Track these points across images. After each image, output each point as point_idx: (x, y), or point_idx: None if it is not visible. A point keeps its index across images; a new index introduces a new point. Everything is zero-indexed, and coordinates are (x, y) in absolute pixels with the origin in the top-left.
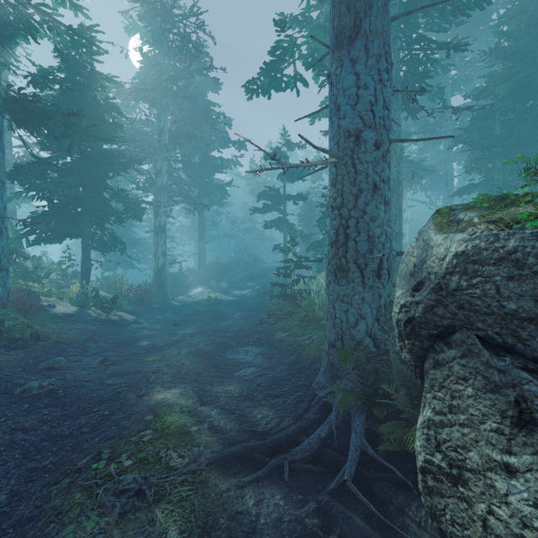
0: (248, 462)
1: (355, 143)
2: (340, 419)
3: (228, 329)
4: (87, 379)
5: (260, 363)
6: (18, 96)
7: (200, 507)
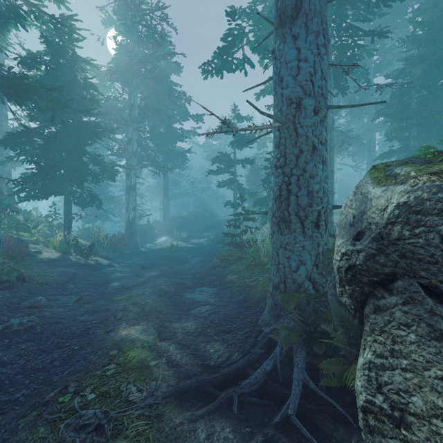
0: (201, 395)
1: (296, 109)
2: (284, 353)
3: (186, 272)
4: (62, 316)
5: (213, 302)
6: (9, 74)
7: (154, 442)
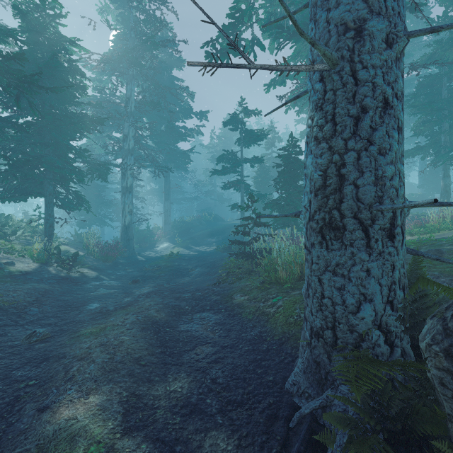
0: None
1: (354, 39)
2: None
3: (185, 289)
4: None
5: (216, 338)
6: None
7: None
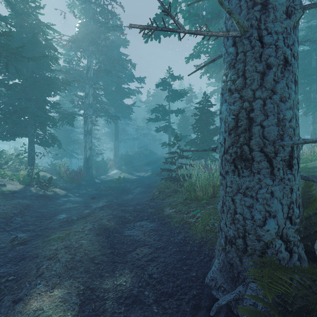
0: None
1: (261, 11)
2: None
3: (129, 203)
4: None
5: (152, 241)
6: None
7: None
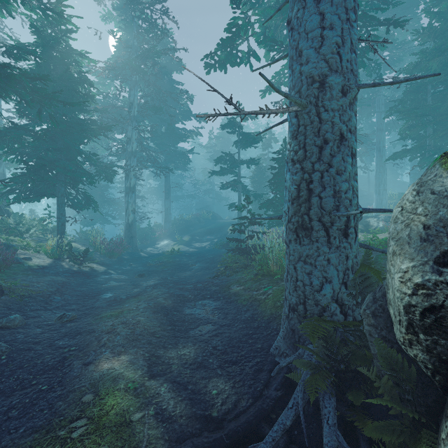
0: None
1: (319, 89)
2: (307, 399)
3: (187, 281)
4: (37, 340)
5: (216, 319)
6: None
7: None
